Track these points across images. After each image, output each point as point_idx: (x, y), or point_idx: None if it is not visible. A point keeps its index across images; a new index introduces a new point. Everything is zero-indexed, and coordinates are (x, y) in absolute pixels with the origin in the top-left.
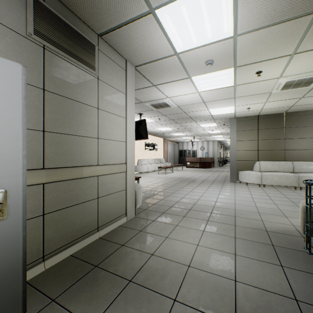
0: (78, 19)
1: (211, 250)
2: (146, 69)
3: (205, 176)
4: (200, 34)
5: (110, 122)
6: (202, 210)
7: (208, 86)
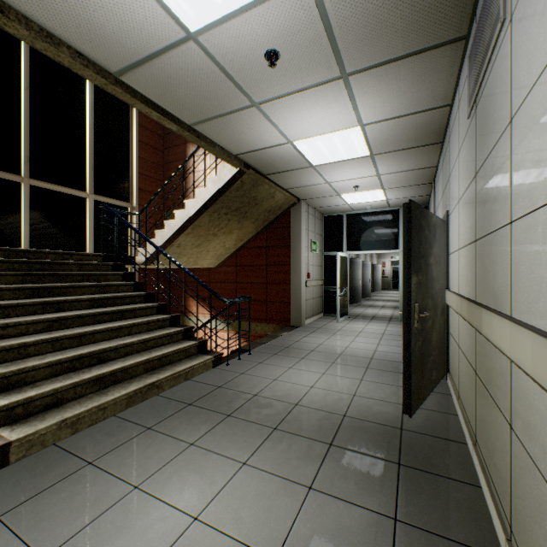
0: None
1: (177, 497)
2: None
3: None
4: None
5: (536, 129)
6: None
7: None
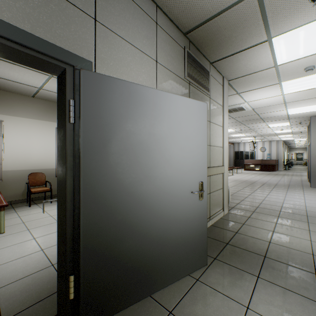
0: (201, 55)
1: None
2: (238, 81)
3: (273, 180)
4: (310, 48)
5: (215, 132)
6: (294, 213)
7: (297, 88)
